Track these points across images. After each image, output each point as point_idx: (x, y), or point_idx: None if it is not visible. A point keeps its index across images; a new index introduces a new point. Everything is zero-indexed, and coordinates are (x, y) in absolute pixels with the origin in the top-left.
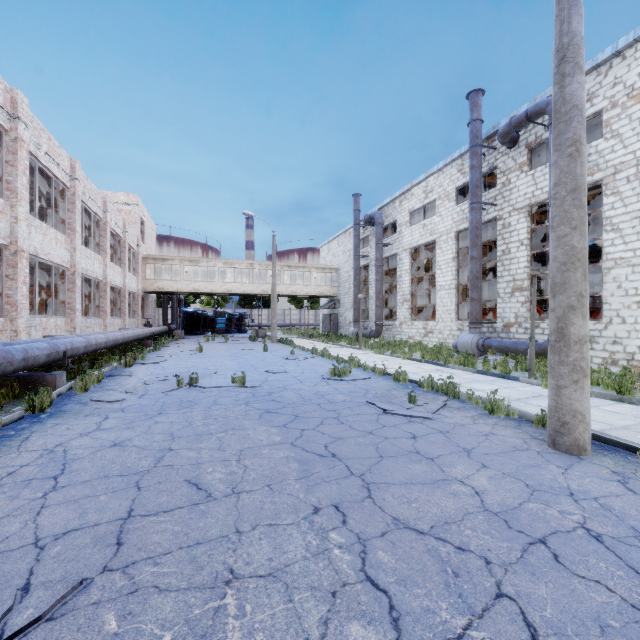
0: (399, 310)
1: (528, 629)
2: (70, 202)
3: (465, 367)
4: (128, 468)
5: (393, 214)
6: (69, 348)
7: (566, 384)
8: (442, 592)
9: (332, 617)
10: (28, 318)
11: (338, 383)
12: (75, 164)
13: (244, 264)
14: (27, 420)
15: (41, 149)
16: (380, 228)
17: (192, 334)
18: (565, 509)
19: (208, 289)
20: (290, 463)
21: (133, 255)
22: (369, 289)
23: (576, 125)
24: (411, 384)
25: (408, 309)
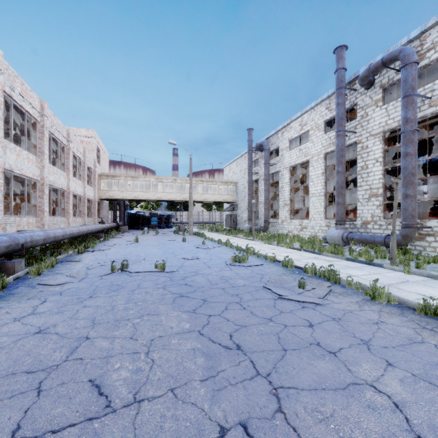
0: (281, 212)
1: None
2: (40, 132)
3: (336, 255)
4: (39, 362)
5: (277, 142)
6: (28, 240)
7: None
8: None
9: None
10: (3, 217)
11: (238, 268)
12: (44, 104)
13: (170, 179)
14: None
15: (15, 91)
16: (267, 152)
17: (134, 229)
18: None
19: (144, 197)
20: (196, 357)
21: (91, 173)
22: (259, 197)
23: None
24: (297, 270)
25: (288, 211)
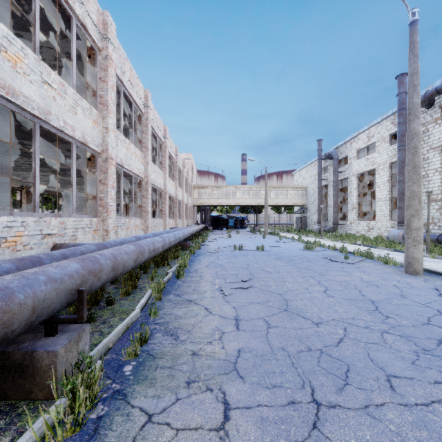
0: (349, 214)
1: (359, 291)
2: (175, 166)
3: (387, 248)
4: (240, 266)
5: (345, 151)
6: (190, 232)
7: (410, 246)
8: (339, 287)
9: (311, 286)
10: (168, 220)
11: (308, 252)
12: (177, 148)
13: (246, 187)
14: (192, 256)
15: (169, 146)
16: (336, 161)
17: (215, 229)
18: (391, 282)
19: (226, 203)
20: (293, 269)
21: (189, 186)
22: (328, 200)
23: (415, 141)
24: (349, 254)
25: (356, 214)
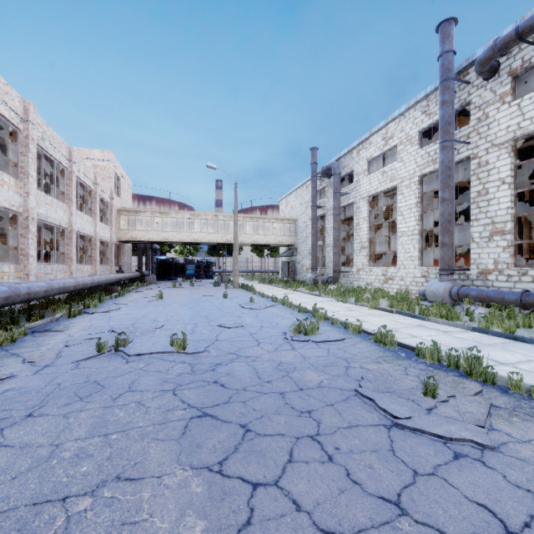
0: (356, 257)
1: None
2: (23, 145)
3: (453, 322)
4: None
5: (350, 164)
6: None
7: None
8: None
9: None
10: None
11: (305, 346)
12: (28, 106)
13: (209, 215)
14: None
15: None
16: (337, 178)
17: (164, 279)
18: None
19: (177, 238)
20: None
21: (107, 207)
22: (326, 237)
23: None
24: (401, 349)
25: (366, 256)
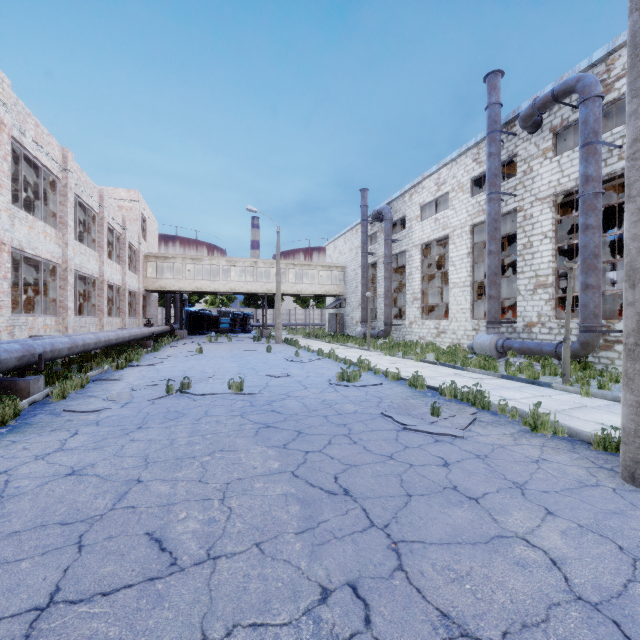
0: (409, 309)
1: None
2: (61, 194)
3: (487, 371)
4: (76, 511)
5: (402, 209)
6: (48, 350)
7: None
8: None
9: None
10: (10, 317)
11: (347, 389)
12: (67, 154)
13: (248, 262)
14: None
15: (27, 135)
16: (389, 223)
17: (195, 334)
18: None
19: (211, 288)
20: (289, 505)
21: (134, 253)
22: (377, 287)
23: None
24: (430, 391)
25: (419, 308)
